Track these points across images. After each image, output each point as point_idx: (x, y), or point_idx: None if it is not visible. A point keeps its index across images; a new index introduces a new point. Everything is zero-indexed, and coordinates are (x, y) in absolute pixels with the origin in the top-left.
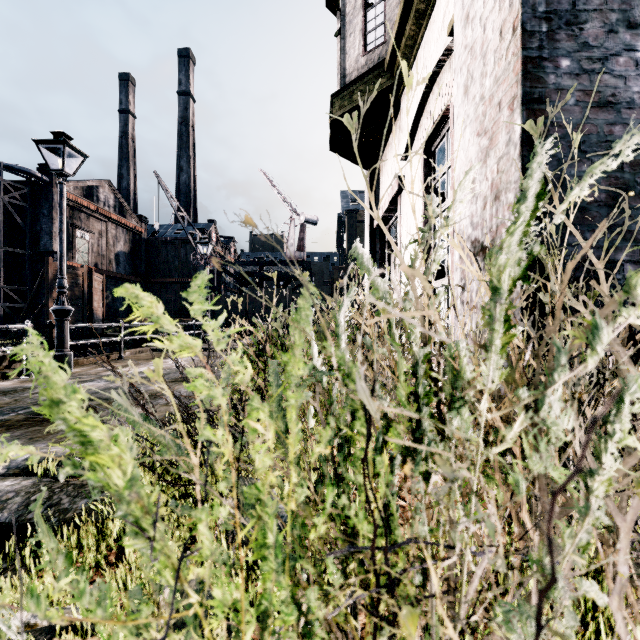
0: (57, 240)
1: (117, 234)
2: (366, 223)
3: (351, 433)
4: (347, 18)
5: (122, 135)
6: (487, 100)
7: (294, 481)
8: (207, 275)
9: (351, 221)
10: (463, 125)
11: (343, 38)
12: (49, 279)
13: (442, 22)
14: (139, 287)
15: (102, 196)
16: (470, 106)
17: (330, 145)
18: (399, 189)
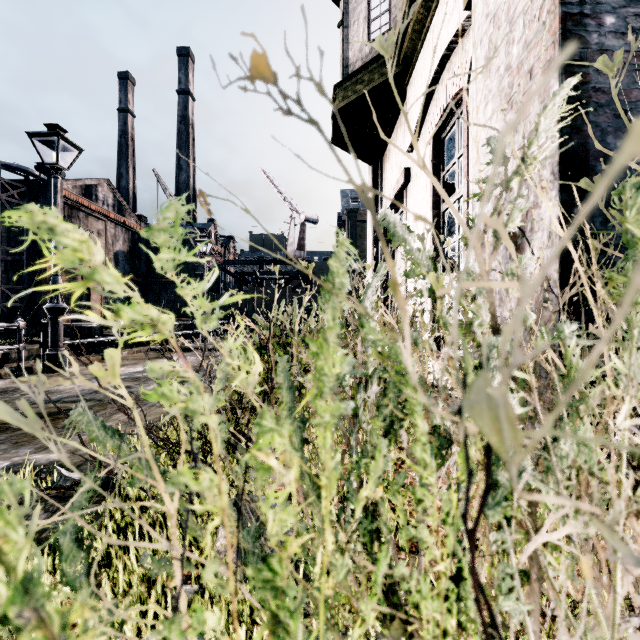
0: None
1: (116, 233)
2: (369, 219)
3: (409, 462)
4: (350, 6)
5: (121, 134)
6: (514, 69)
7: (330, 549)
8: (185, 204)
9: (351, 220)
10: (484, 101)
11: (346, 26)
12: (46, 278)
13: (454, 1)
14: (56, 213)
15: (101, 195)
16: (493, 79)
17: (332, 138)
18: (405, 182)
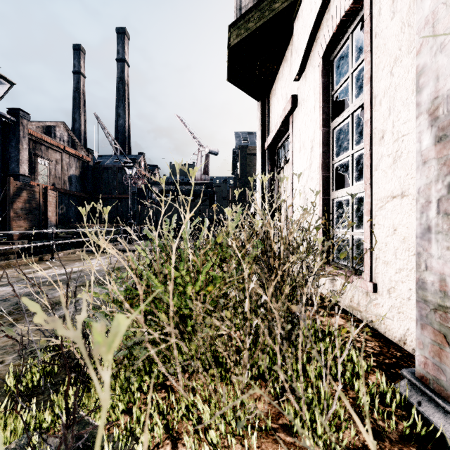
0: (22, 165)
1: (70, 162)
2: (258, 146)
3: None
4: None
5: (75, 90)
6: None
7: None
8: None
9: (242, 154)
10: None
11: None
12: (10, 194)
13: None
14: None
15: (58, 133)
16: None
17: (228, 75)
18: (292, 108)
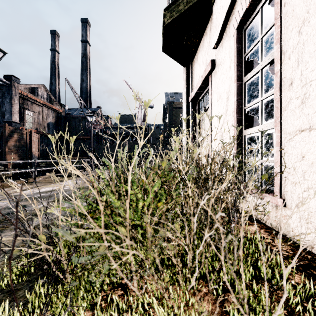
0: (14, 115)
1: (48, 113)
2: (184, 100)
3: None
4: None
5: (52, 62)
6: None
7: None
8: None
9: (170, 107)
10: None
11: None
12: (5, 135)
13: None
14: None
15: (40, 93)
16: None
17: (162, 47)
18: (211, 69)
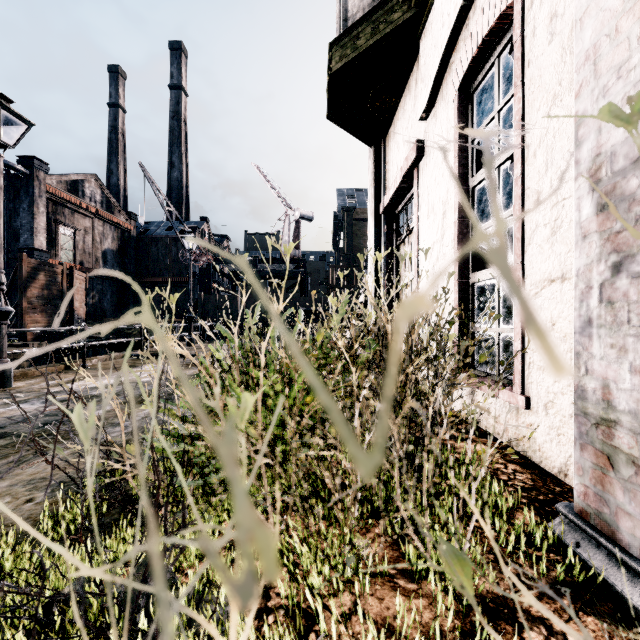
0: (38, 236)
1: (104, 231)
2: (370, 210)
3: None
4: None
5: (111, 129)
6: None
7: None
8: None
9: (348, 219)
10: None
11: None
12: (22, 277)
13: None
14: None
15: (88, 191)
16: None
17: (328, 112)
18: (417, 157)
